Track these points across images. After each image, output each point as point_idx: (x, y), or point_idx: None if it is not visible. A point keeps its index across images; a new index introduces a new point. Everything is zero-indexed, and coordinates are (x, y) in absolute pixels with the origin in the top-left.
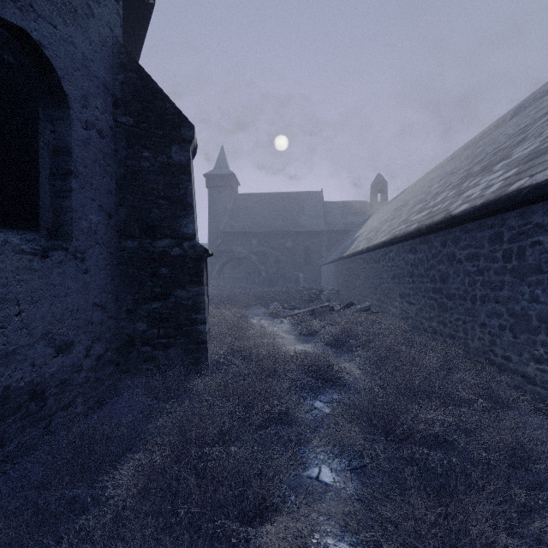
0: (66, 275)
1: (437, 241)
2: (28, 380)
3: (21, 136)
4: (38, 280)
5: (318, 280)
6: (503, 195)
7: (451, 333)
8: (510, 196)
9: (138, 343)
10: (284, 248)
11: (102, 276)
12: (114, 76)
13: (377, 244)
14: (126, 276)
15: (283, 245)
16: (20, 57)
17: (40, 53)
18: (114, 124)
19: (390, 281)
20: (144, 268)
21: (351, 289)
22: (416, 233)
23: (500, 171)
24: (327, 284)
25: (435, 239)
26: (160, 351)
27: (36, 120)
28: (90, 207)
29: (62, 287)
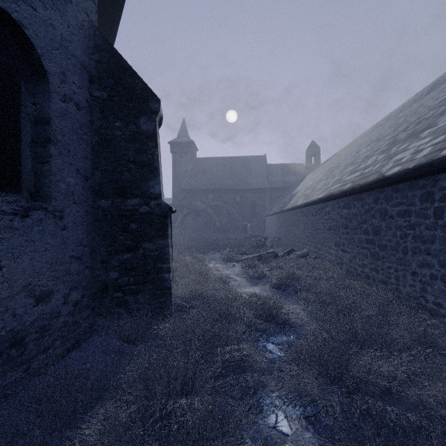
0: (45, 232)
1: (370, 199)
2: (9, 329)
3: (4, 107)
4: (19, 237)
5: (262, 229)
6: (435, 159)
7: (383, 279)
8: (443, 160)
9: (111, 290)
10: (234, 202)
11: (79, 232)
12: (90, 56)
13: (314, 200)
14: (100, 231)
15: (234, 200)
16: (2, 36)
17: (21, 32)
18: (90, 98)
19: (326, 231)
20: (116, 224)
21: (291, 237)
22: (350, 191)
23: (428, 138)
24: (270, 232)
25: (368, 197)
26: (130, 296)
27: (18, 93)
28: (68, 171)
29: (41, 243)
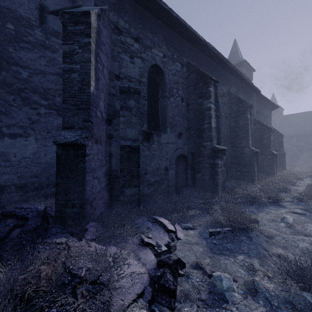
0: None
1: None
2: None
3: None
4: None
5: None
6: None
7: None
8: None
9: None
10: None
11: None
12: None
13: None
14: None
15: None
16: None
17: None
18: None
19: None
20: None
21: None
22: None
23: None
24: None
25: None
26: (278, 167)
27: None
28: None
29: None
